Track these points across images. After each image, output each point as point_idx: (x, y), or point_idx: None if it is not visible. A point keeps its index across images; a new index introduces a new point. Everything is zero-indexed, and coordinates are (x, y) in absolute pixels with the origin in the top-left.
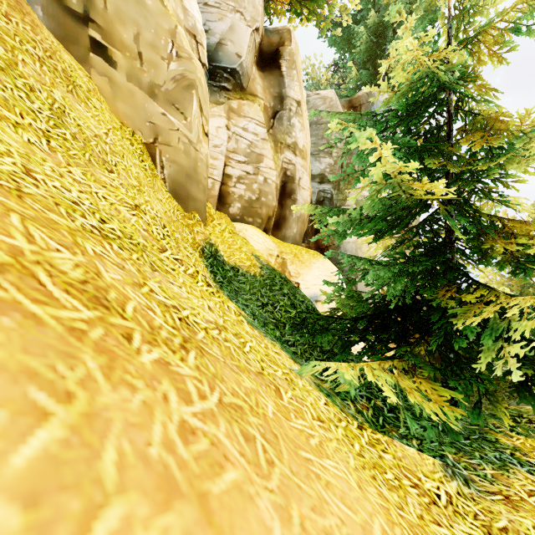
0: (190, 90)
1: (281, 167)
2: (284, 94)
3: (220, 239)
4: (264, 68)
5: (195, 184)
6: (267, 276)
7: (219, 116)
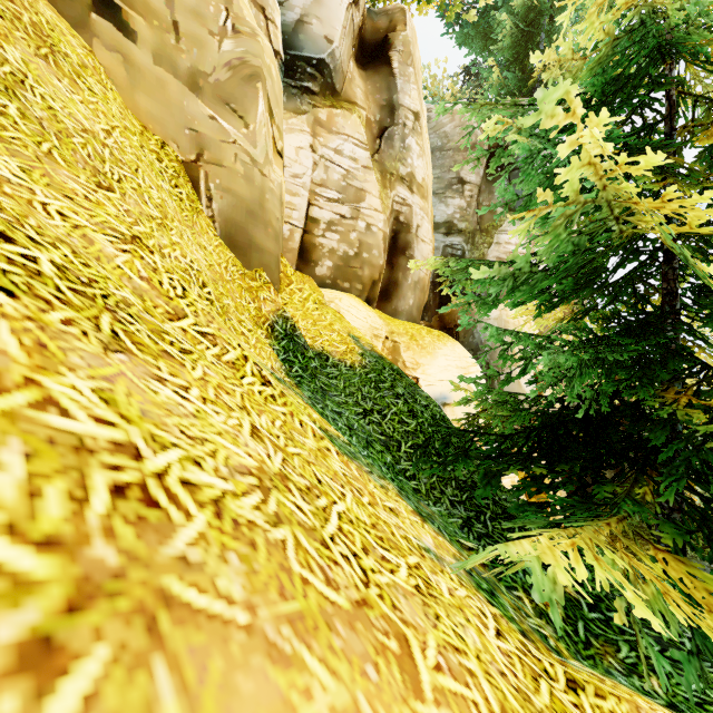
0: (253, 83)
1: (391, 209)
2: (396, 102)
3: (300, 312)
4: (366, 66)
5: (261, 226)
6: (371, 367)
7: (300, 131)
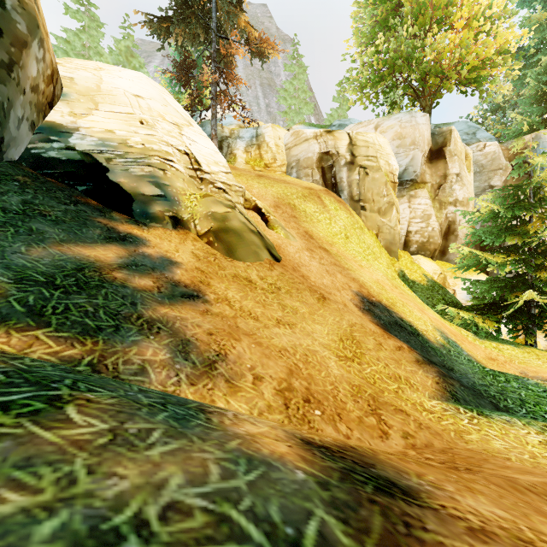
0: (392, 206)
1: (444, 217)
2: (446, 174)
3: (405, 267)
4: (432, 161)
5: (394, 246)
6: (430, 285)
7: (404, 203)
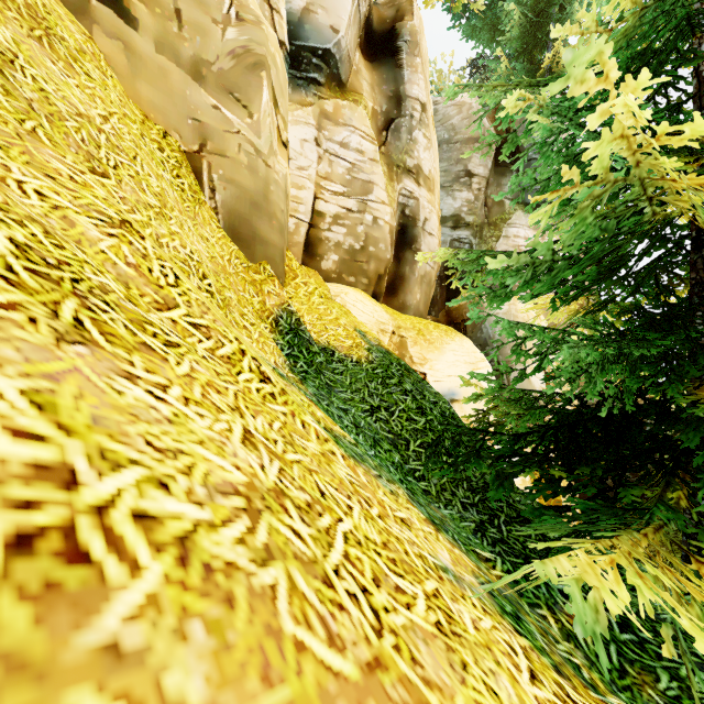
0: (257, 72)
1: (397, 202)
2: (403, 93)
3: (305, 306)
4: (373, 57)
5: (265, 218)
6: (377, 362)
7: (305, 123)
